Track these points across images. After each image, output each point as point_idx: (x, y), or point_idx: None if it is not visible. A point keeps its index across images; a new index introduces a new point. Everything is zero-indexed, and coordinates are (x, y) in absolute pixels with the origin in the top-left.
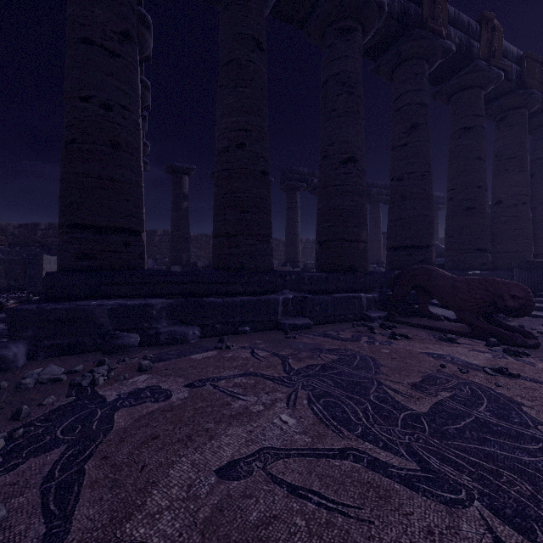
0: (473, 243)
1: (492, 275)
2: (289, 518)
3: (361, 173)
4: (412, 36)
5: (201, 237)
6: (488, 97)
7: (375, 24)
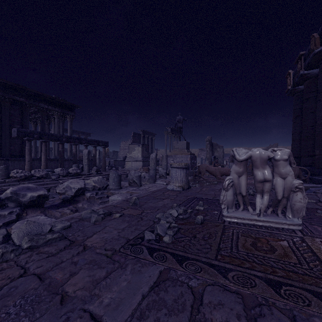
0: None
1: None
2: None
3: (318, 126)
4: None
5: None
6: None
7: None
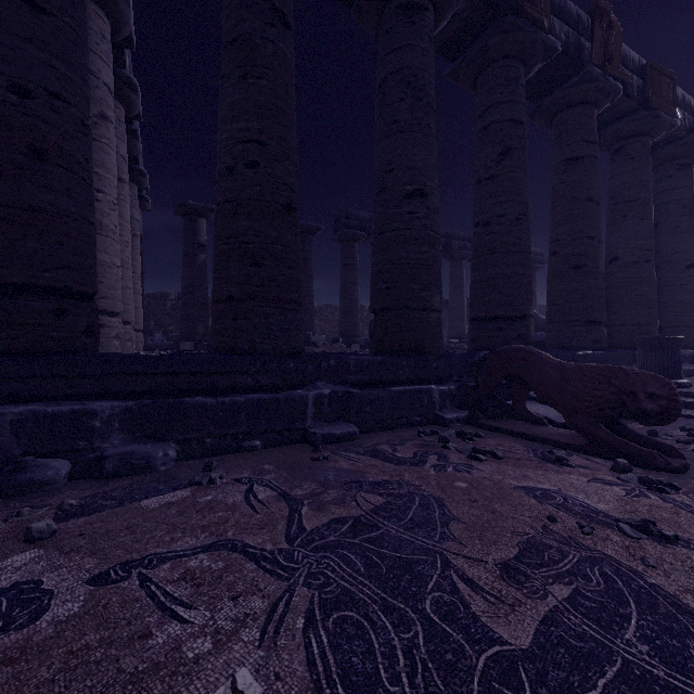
0: (584, 314)
1: (608, 356)
2: None
3: (433, 213)
4: (504, 25)
5: None
6: (601, 120)
7: (452, 3)
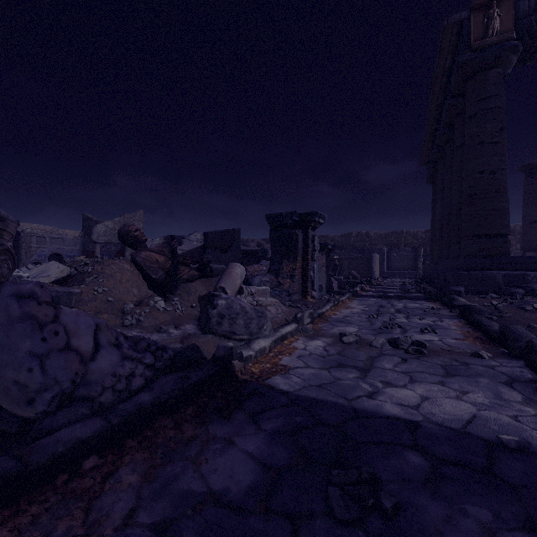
0: None
1: None
2: None
3: None
4: None
5: None
6: None
7: None
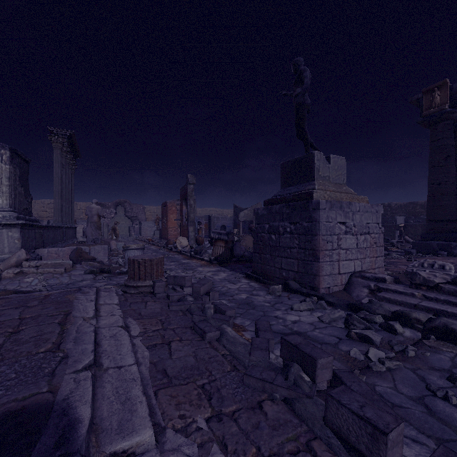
0: None
1: None
2: None
3: None
4: None
5: None
6: None
7: None
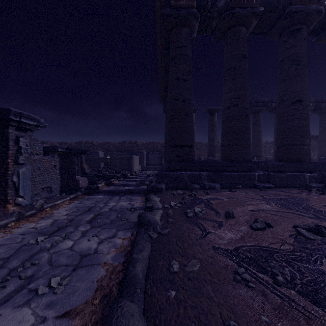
0: None
1: None
2: (272, 216)
3: (305, 107)
4: None
5: (197, 144)
6: None
7: (315, 20)
